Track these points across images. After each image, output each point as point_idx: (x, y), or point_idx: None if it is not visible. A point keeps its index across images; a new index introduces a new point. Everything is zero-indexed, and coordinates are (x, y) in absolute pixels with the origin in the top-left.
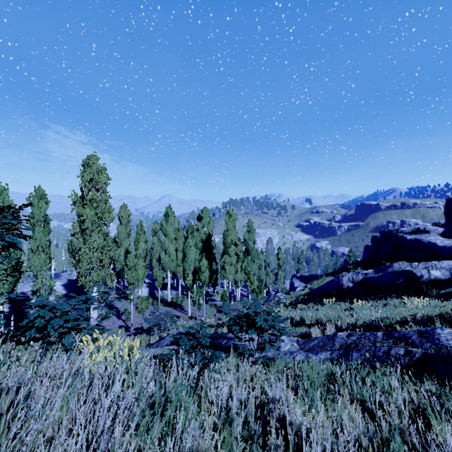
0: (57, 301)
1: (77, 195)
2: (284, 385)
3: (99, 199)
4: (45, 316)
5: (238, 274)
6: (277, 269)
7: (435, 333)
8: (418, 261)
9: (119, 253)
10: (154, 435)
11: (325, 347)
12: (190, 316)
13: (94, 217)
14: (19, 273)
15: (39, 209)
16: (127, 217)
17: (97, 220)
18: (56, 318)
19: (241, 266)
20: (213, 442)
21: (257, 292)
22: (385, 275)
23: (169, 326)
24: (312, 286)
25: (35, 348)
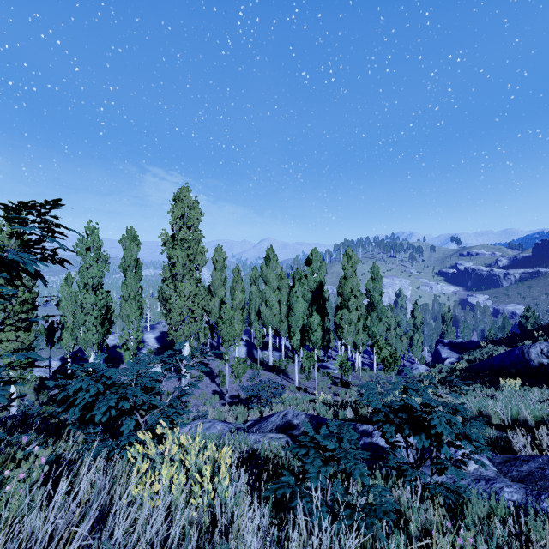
0: (135, 359)
1: (167, 235)
2: None
3: (190, 238)
4: (90, 390)
5: (359, 335)
6: (413, 331)
7: None
8: None
9: (214, 304)
10: None
11: None
12: (297, 386)
13: (186, 260)
14: (110, 322)
15: (130, 252)
16: (222, 262)
17: (189, 263)
18: (108, 393)
19: (363, 325)
20: None
21: (390, 361)
22: None
23: (272, 398)
24: (472, 358)
25: (42, 461)
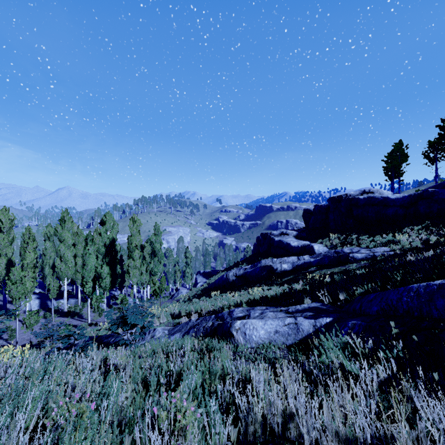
0: None
1: None
2: (122, 352)
3: None
4: None
5: (143, 276)
6: (185, 267)
7: (234, 311)
8: (280, 257)
9: None
10: (38, 370)
11: (182, 329)
12: (90, 323)
13: None
14: None
15: None
16: (9, 223)
17: None
18: None
19: (146, 268)
20: (71, 378)
21: (158, 292)
22: (255, 269)
23: None
24: (210, 281)
25: None
